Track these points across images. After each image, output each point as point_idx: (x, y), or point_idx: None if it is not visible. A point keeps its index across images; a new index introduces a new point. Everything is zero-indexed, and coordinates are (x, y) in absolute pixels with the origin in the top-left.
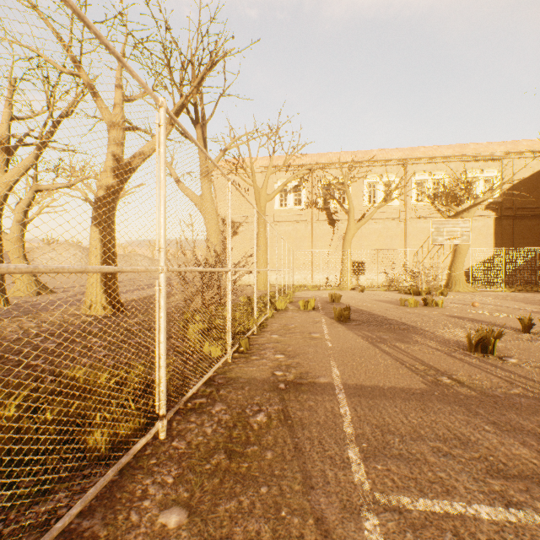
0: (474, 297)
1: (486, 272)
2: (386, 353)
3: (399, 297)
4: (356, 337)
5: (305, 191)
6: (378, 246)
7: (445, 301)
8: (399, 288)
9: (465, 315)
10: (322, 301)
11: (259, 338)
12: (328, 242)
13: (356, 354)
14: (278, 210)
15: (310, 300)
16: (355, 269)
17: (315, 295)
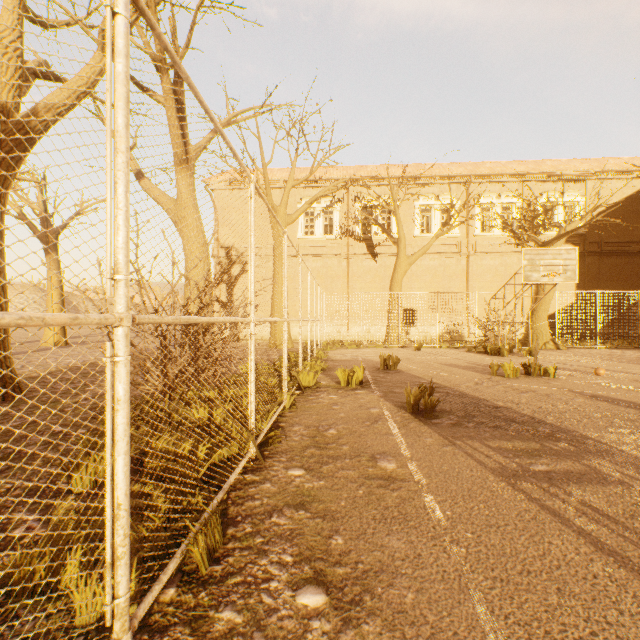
0: (573, 357)
1: (566, 322)
2: (607, 552)
3: (474, 358)
4: (481, 473)
5: (338, 214)
6: (433, 289)
7: (544, 365)
8: (464, 344)
9: (611, 395)
10: (370, 367)
11: (258, 486)
12: (369, 283)
13: (537, 570)
14: (302, 240)
15: (355, 370)
16: (404, 319)
17: (357, 357)
